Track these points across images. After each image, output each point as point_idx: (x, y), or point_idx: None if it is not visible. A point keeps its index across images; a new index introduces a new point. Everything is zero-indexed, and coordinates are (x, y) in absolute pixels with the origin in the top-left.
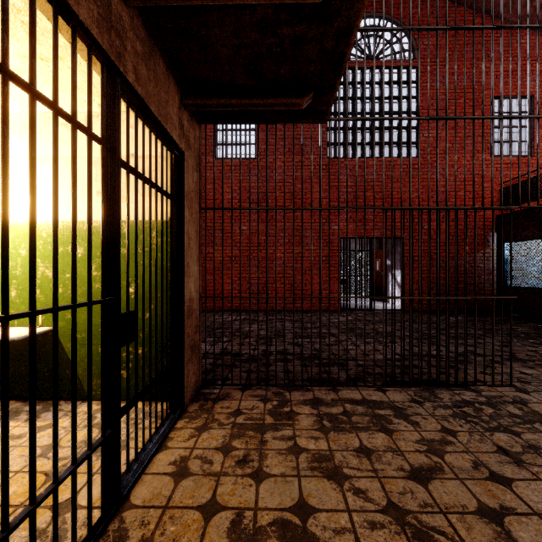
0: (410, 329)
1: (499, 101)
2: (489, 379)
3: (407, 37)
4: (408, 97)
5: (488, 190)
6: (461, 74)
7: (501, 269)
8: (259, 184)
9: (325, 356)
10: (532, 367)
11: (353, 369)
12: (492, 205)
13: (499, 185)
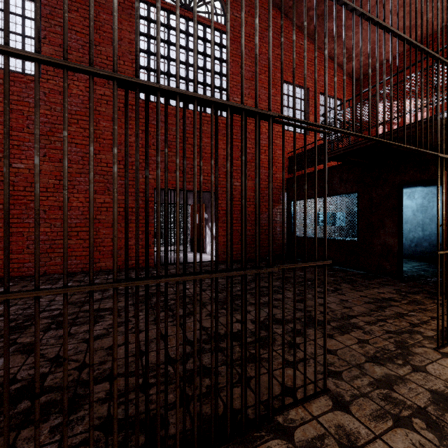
0: (176, 344)
1: (288, 85)
2: (298, 381)
3: (220, 2)
4: (221, 59)
5: (281, 157)
6: (262, 53)
7: (315, 221)
8: (45, 111)
9: (57, 380)
10: (332, 336)
11: (86, 419)
12: (305, 118)
13: (288, 153)
